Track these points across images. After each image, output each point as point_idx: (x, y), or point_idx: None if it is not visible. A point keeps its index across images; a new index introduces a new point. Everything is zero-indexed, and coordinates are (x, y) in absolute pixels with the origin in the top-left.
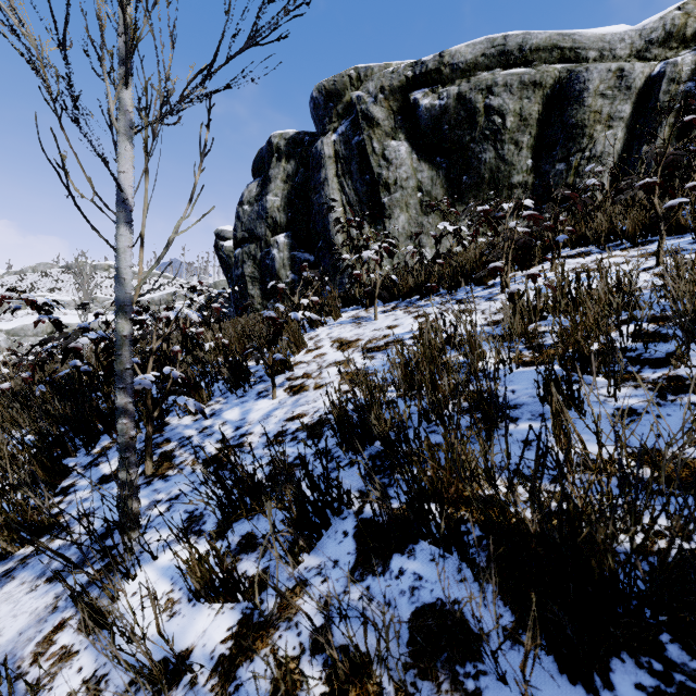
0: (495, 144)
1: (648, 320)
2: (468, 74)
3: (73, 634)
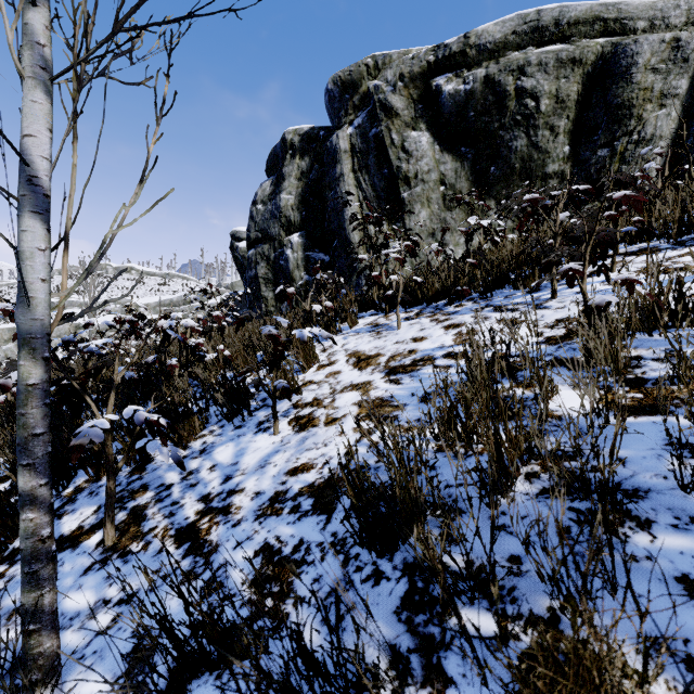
0: (527, 130)
1: None
2: (496, 55)
3: None
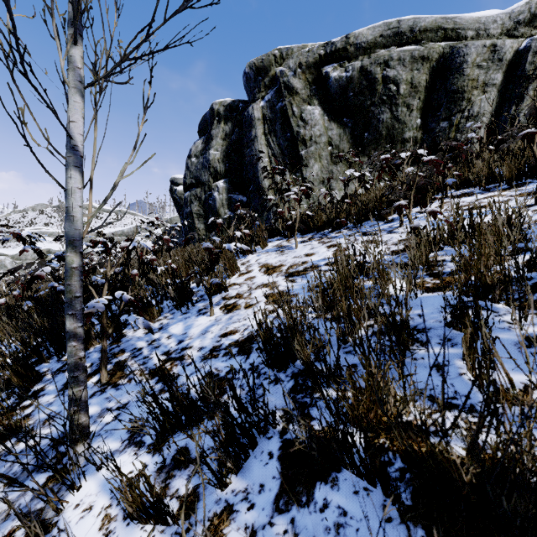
0: (391, 107)
1: None
2: (369, 51)
3: None
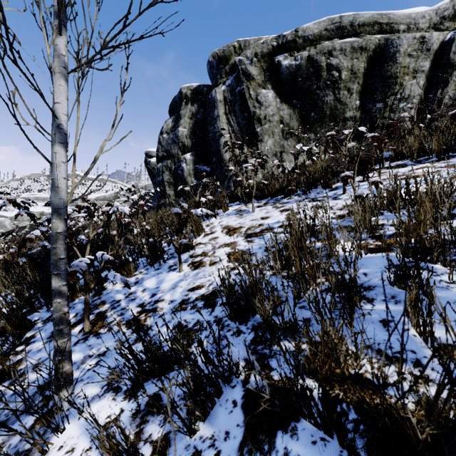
0: (334, 90)
1: None
2: (315, 43)
3: None
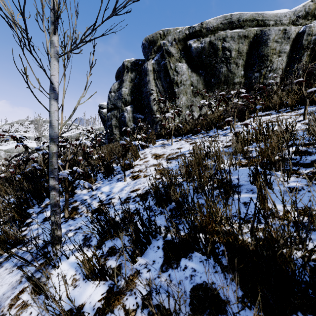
0: (226, 64)
1: (302, 145)
2: (214, 32)
3: (28, 295)
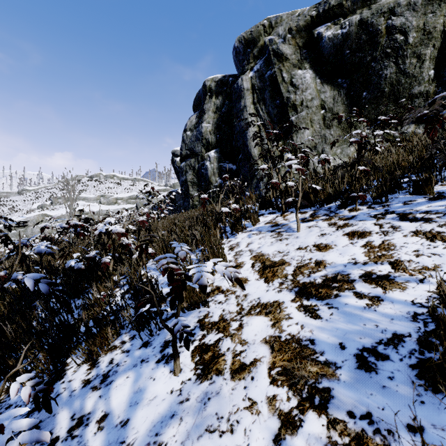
0: (396, 59)
1: None
2: (368, 3)
3: None
